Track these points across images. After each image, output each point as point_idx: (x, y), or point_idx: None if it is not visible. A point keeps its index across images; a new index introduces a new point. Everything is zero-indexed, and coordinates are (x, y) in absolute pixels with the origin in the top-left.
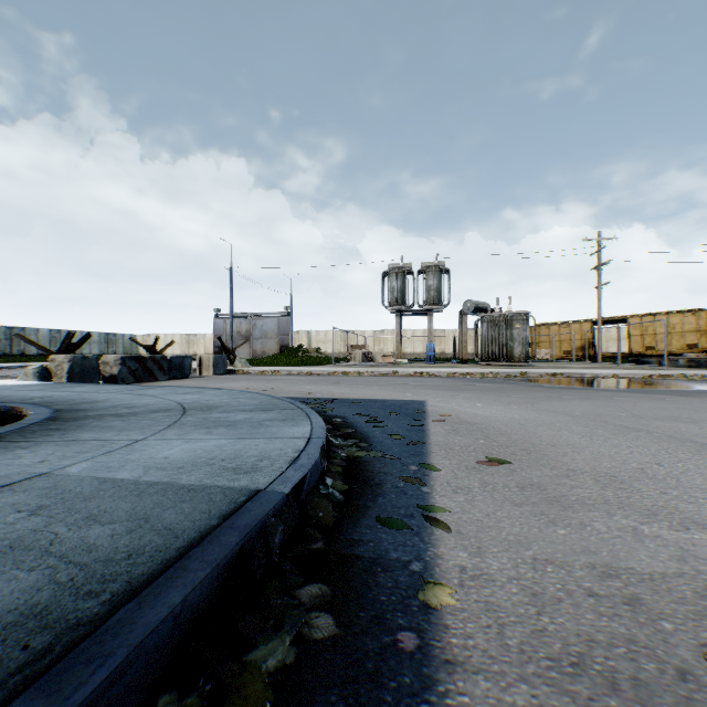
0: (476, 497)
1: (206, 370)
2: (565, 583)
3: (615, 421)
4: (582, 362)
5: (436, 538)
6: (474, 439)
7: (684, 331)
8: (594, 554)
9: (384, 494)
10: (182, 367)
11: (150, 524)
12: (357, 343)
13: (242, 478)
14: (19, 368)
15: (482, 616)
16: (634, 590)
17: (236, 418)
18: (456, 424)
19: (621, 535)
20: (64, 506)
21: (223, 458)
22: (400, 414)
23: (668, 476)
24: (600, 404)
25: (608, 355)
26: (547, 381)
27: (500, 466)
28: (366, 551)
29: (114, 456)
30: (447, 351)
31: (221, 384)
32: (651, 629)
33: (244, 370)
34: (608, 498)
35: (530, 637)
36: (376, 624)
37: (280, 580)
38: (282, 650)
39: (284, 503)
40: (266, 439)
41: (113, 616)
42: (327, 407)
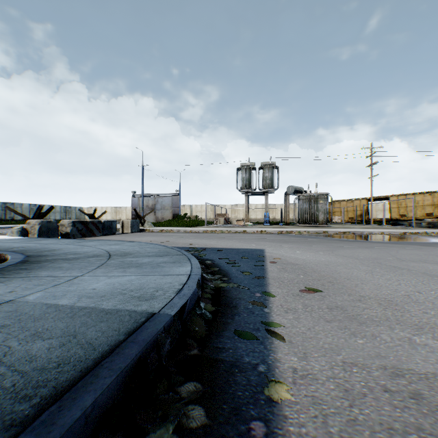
0: (300, 316)
1: (126, 229)
2: (366, 381)
3: (386, 262)
4: (361, 224)
5: (275, 346)
6: (297, 274)
7: (424, 205)
8: (384, 358)
9: (239, 313)
10: (111, 227)
11: (77, 339)
12: (221, 212)
13: (143, 304)
14: (9, 228)
15: (310, 408)
16: (416, 387)
17: (143, 261)
18: (285, 265)
19: (401, 343)
20: (19, 325)
21: (132, 290)
22: (248, 258)
23: (426, 300)
24: (375, 251)
25: (377, 220)
26: (340, 236)
27: (315, 294)
28: (227, 356)
29: (59, 288)
30: (277, 218)
31: (135, 239)
32: (432, 418)
33: (150, 229)
34: (388, 316)
35: (346, 426)
36: (234, 415)
37: (167, 379)
38: (166, 437)
39: (171, 322)
40: (161, 275)
41: (38, 418)
42: (202, 253)
